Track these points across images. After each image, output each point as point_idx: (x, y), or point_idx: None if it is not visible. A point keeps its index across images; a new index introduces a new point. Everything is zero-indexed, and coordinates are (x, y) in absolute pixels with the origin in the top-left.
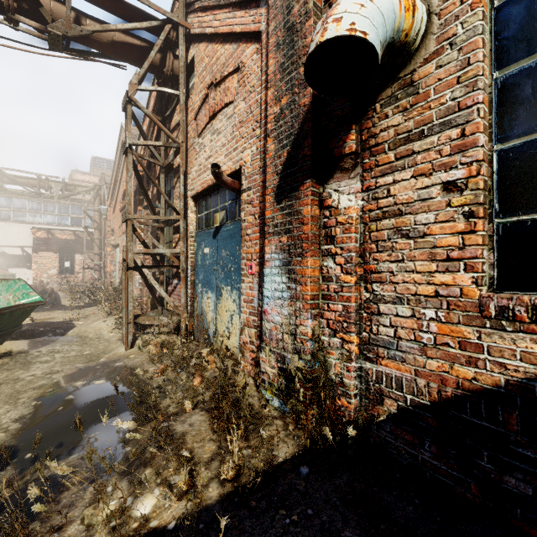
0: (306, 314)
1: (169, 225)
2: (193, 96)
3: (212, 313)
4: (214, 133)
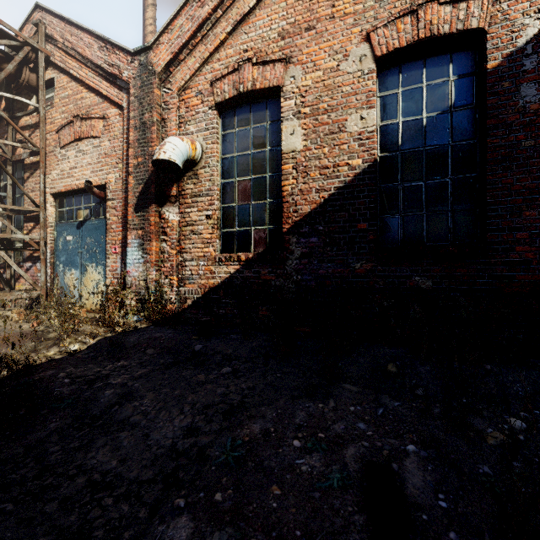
0: (153, 269)
1: (22, 214)
2: (53, 111)
3: (77, 285)
4: (80, 152)
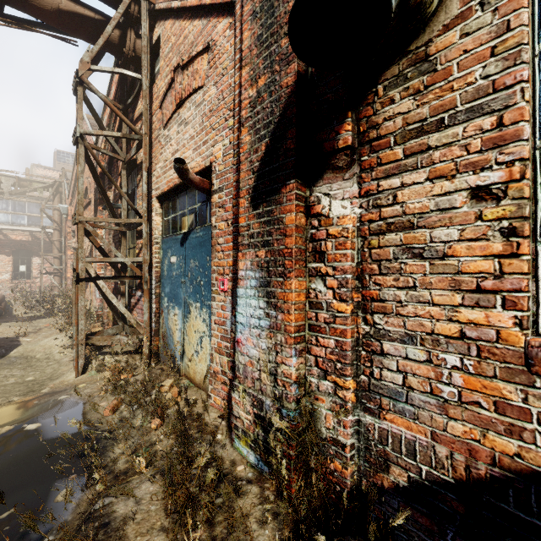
0: (289, 350)
1: (132, 229)
2: (158, 81)
3: (179, 332)
4: (181, 124)
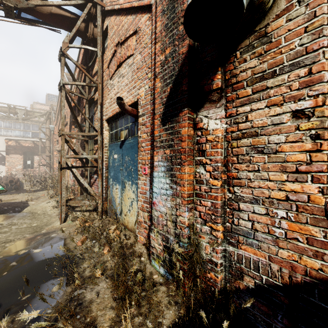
0: (184, 208)
1: (91, 138)
2: (107, 52)
3: (119, 199)
4: (120, 77)
